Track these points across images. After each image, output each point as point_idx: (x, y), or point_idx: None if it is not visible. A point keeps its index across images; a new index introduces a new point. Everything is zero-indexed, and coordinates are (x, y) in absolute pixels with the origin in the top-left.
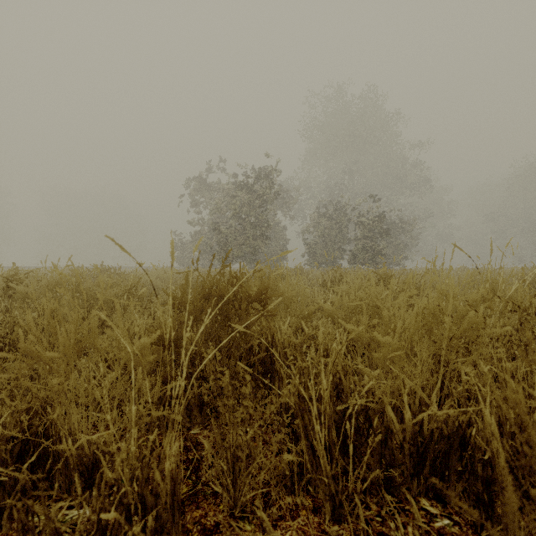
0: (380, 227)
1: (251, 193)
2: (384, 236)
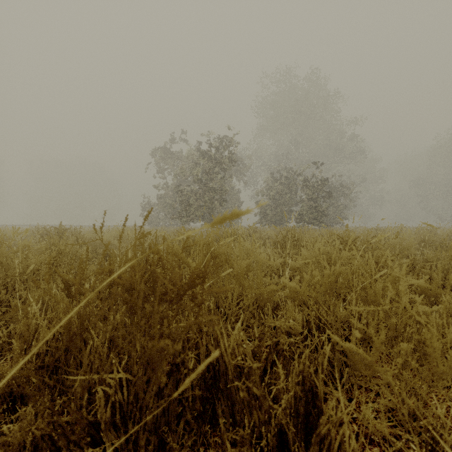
0: (324, 190)
1: (209, 160)
2: (327, 198)
